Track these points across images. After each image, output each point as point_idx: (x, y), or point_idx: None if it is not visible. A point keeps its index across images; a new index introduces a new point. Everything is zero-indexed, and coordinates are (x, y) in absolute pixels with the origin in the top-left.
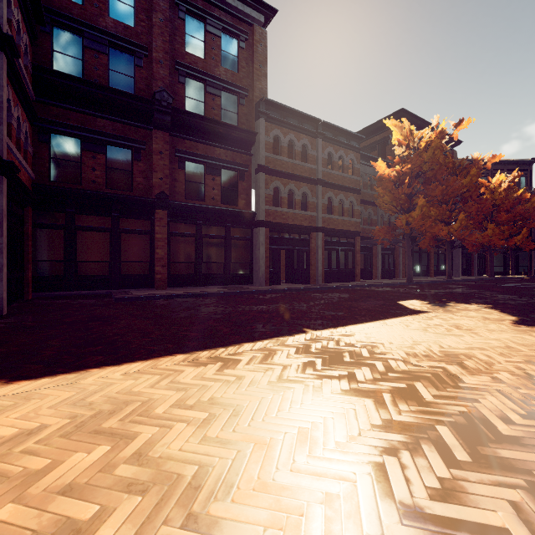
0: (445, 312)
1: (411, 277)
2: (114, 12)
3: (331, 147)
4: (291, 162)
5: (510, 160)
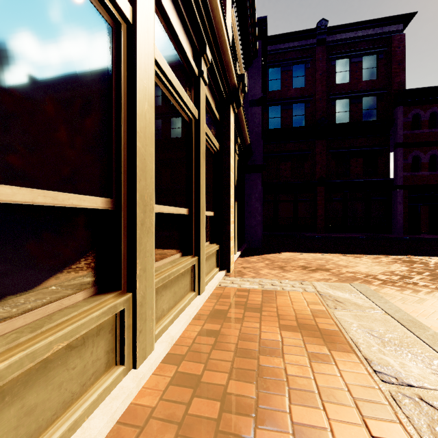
0: None
1: None
2: (294, 85)
3: None
4: (433, 131)
5: None
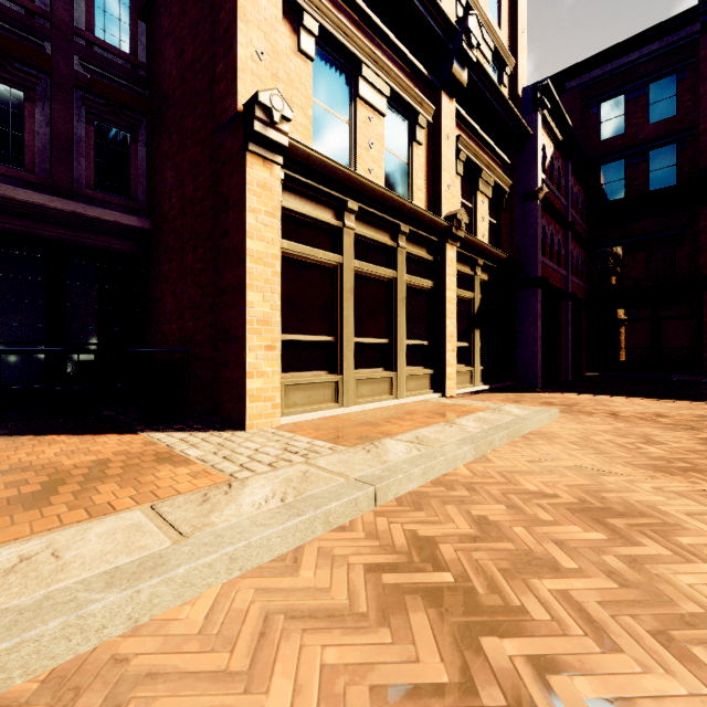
0: None
1: None
2: (653, 117)
3: None
4: None
5: None
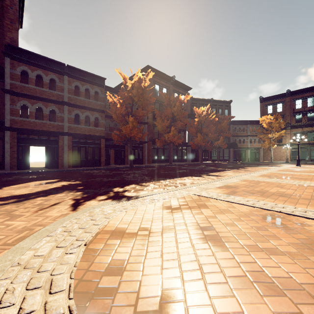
0: (11, 189)
1: (131, 164)
2: None
3: (78, 82)
4: (39, 89)
5: (219, 100)
